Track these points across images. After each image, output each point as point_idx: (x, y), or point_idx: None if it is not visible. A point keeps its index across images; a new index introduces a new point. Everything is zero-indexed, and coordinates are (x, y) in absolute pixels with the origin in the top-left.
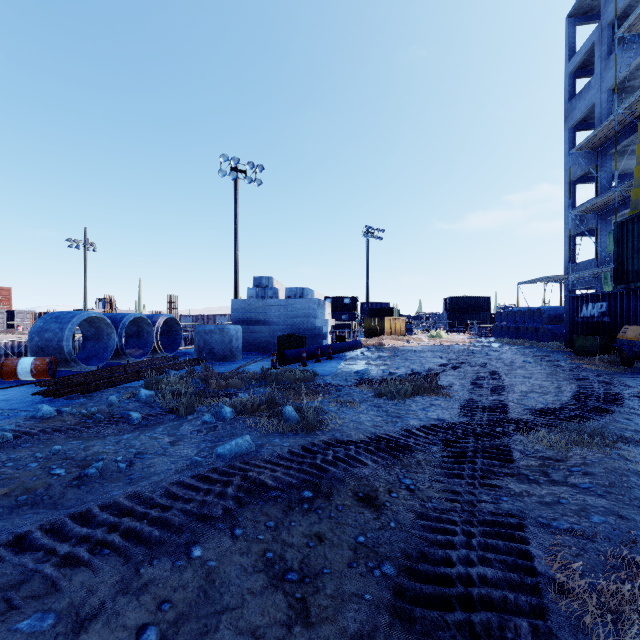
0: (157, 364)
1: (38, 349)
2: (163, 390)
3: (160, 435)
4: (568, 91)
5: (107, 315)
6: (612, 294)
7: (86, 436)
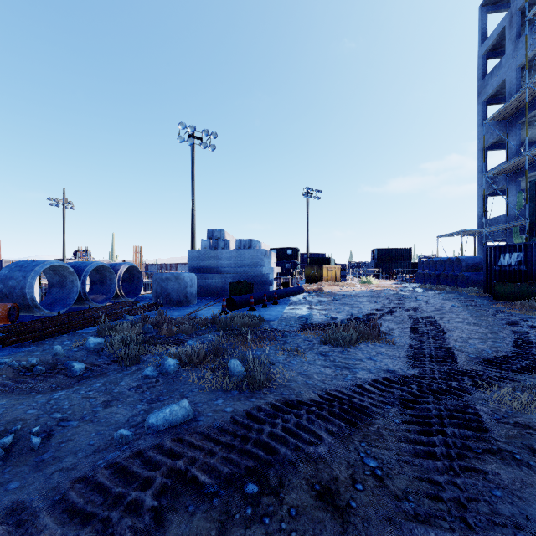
0: (117, 309)
1: (2, 296)
2: (112, 338)
3: (95, 393)
4: (481, 70)
5: (72, 264)
6: (528, 245)
7: (18, 393)
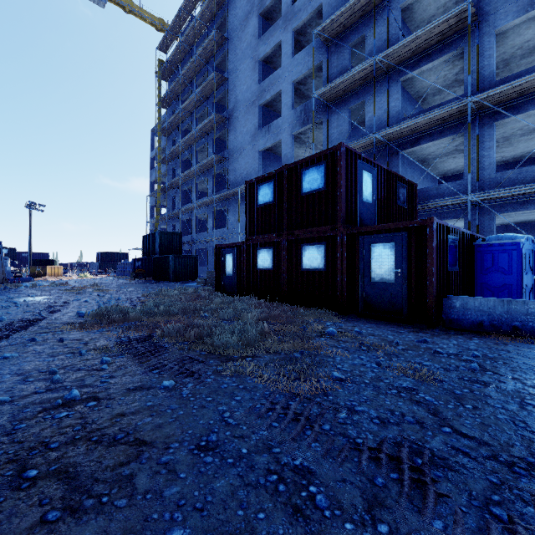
0: None
1: None
2: None
3: None
4: (151, 165)
5: None
6: (142, 259)
7: None
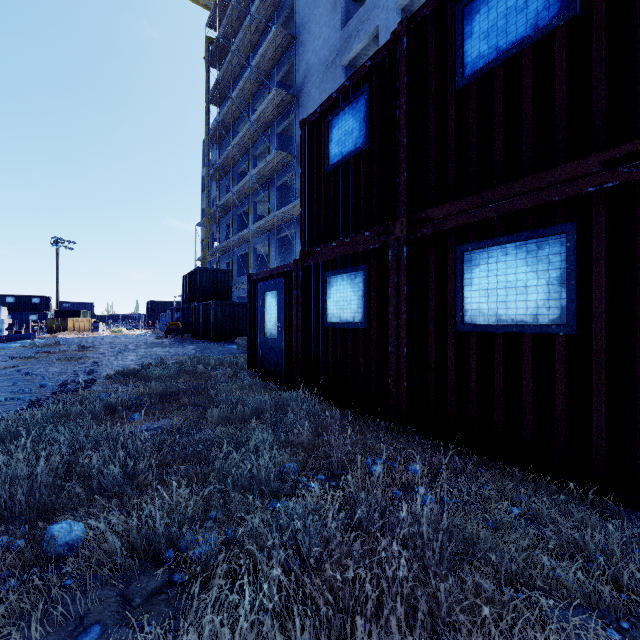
0: None
1: None
2: None
3: None
4: (203, 186)
5: None
6: (182, 308)
7: None
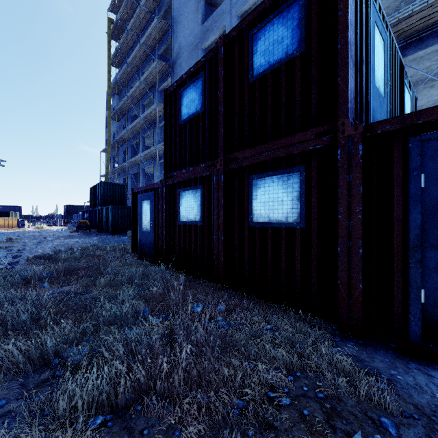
0: None
1: None
2: None
3: None
4: (106, 124)
5: None
6: (90, 211)
7: None
